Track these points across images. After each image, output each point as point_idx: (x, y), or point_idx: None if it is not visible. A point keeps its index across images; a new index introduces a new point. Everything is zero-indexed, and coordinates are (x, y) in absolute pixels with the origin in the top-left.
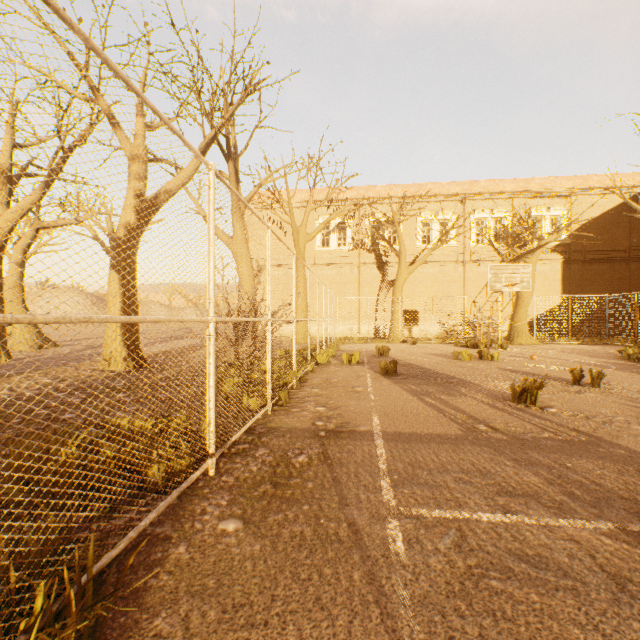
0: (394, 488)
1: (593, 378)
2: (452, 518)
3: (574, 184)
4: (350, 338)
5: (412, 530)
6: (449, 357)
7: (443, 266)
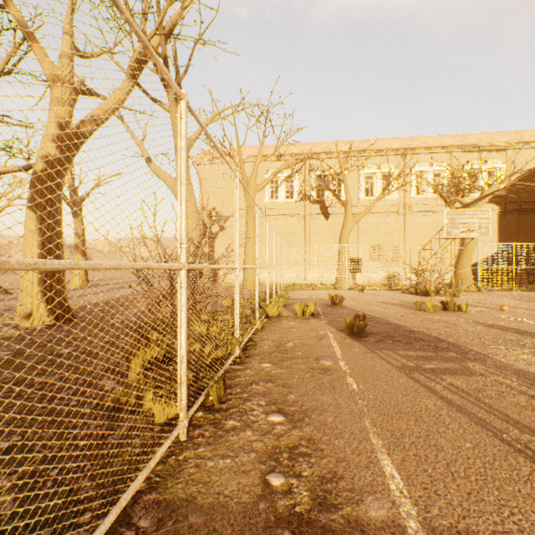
0: None
1: None
2: None
3: (510, 138)
4: (298, 285)
5: None
6: (408, 307)
7: (385, 217)
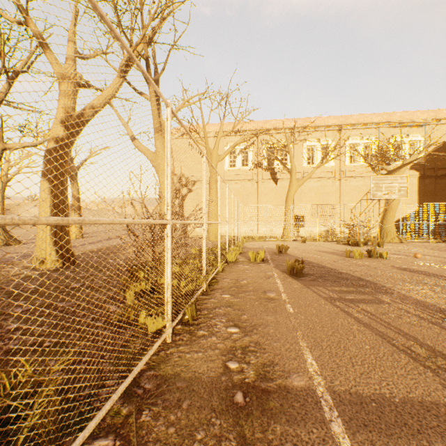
0: None
1: None
2: None
3: (428, 116)
4: (252, 237)
5: None
6: (340, 255)
7: (323, 181)
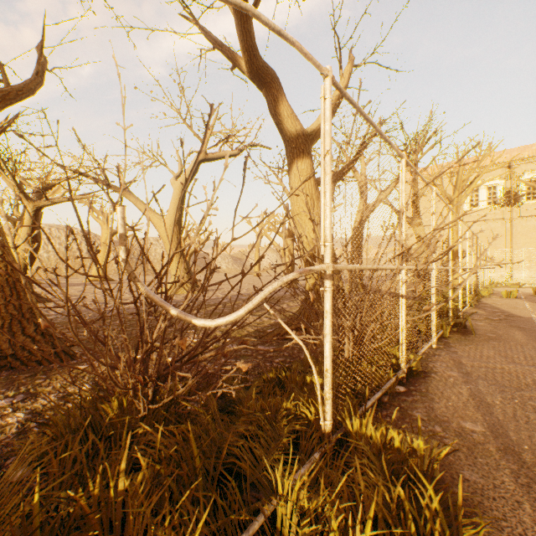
0: None
1: None
2: None
3: None
4: (502, 283)
5: None
6: None
7: None
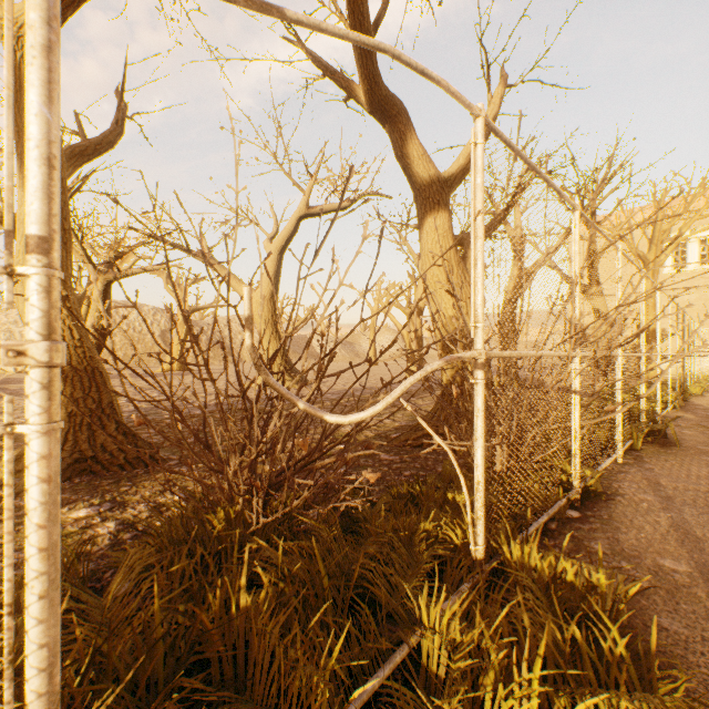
0: None
1: None
2: None
3: None
4: None
5: None
6: None
7: None
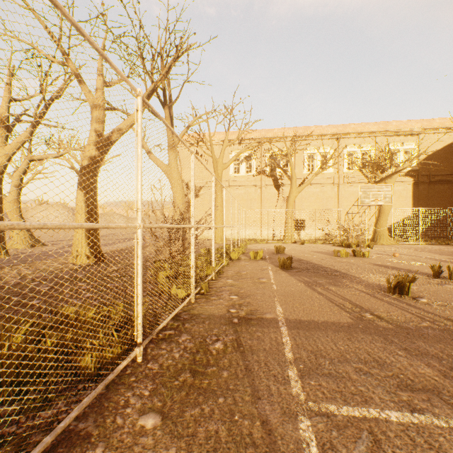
0: (301, 379)
1: (450, 272)
2: (361, 417)
3: (422, 125)
4: (255, 240)
5: (324, 432)
6: (330, 254)
7: (323, 187)
